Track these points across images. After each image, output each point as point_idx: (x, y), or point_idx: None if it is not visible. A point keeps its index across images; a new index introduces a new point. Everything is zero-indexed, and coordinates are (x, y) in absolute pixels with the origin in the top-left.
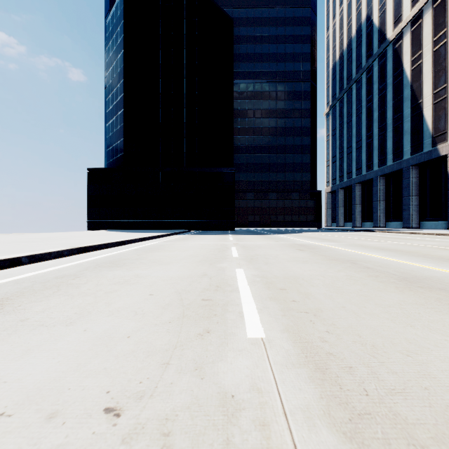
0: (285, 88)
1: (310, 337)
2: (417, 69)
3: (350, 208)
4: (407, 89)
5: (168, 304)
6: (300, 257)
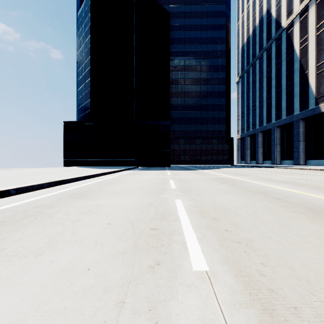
0: (207, 63)
1: (248, 269)
2: (304, 48)
3: (254, 150)
4: (296, 63)
5: (122, 233)
6: (223, 189)
